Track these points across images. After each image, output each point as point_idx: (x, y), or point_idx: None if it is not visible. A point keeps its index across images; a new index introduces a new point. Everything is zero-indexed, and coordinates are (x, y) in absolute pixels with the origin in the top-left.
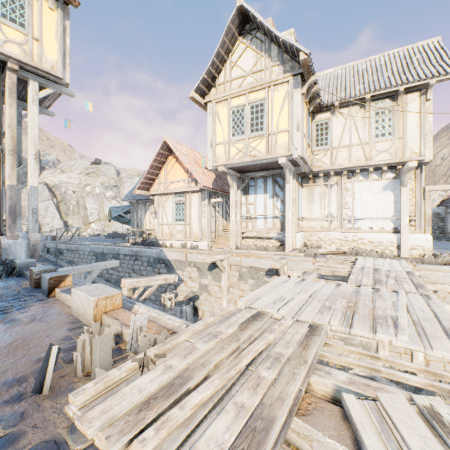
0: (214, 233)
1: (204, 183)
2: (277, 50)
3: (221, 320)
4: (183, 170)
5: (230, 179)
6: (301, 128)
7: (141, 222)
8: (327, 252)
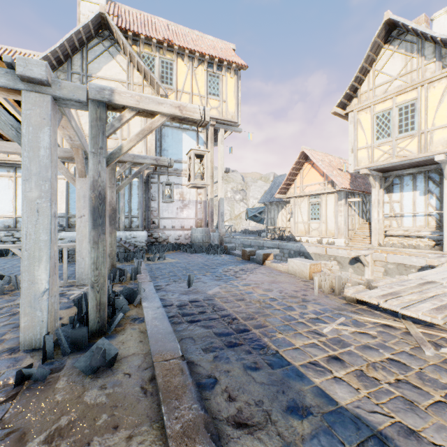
0: (350, 231)
1: (342, 185)
2: (432, 47)
3: (401, 281)
4: (318, 174)
5: (372, 180)
6: None
7: (274, 221)
8: None
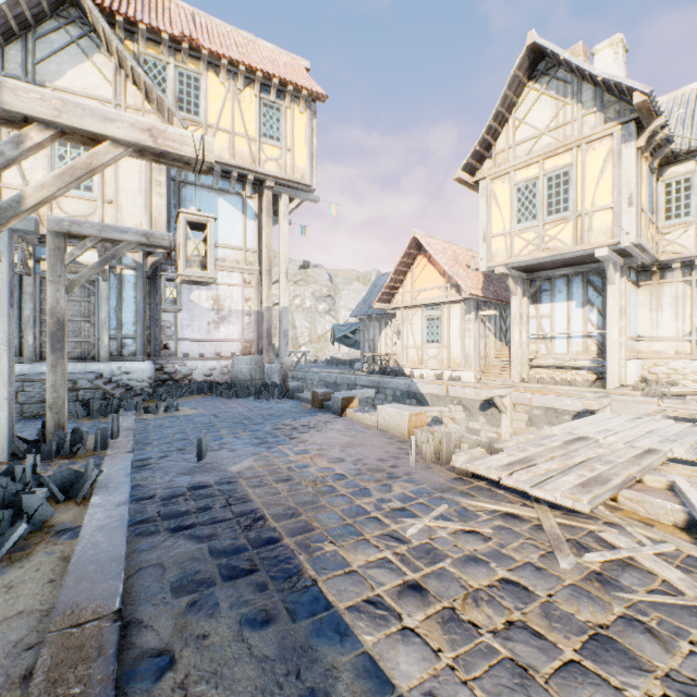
0: (482, 360)
1: (470, 290)
2: (592, 91)
3: (540, 439)
4: (437, 273)
5: (513, 283)
6: (635, 200)
7: (374, 345)
8: (687, 392)
